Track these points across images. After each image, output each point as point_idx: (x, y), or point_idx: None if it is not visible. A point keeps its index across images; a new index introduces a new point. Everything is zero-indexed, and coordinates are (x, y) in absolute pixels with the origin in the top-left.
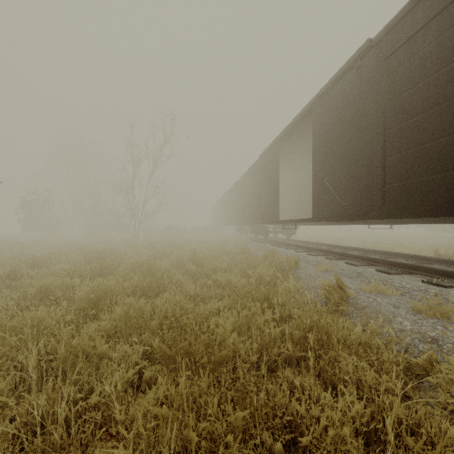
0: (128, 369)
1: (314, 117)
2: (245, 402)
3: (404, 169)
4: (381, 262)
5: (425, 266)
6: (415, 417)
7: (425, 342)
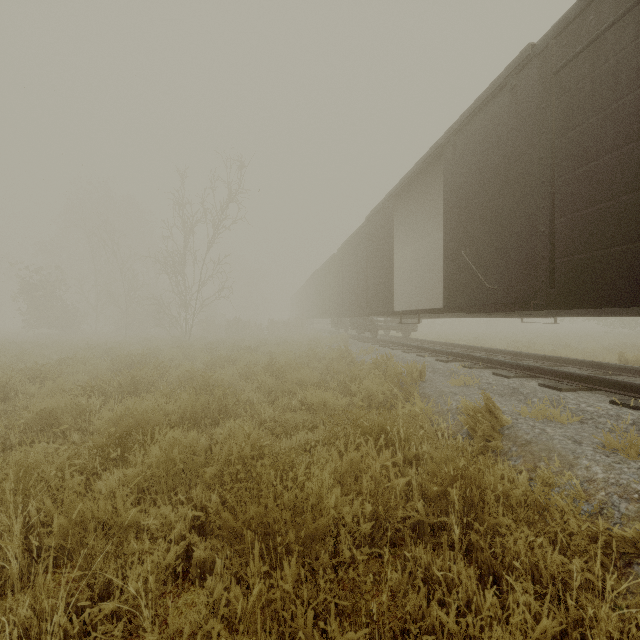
0: (168, 547)
1: (446, 161)
2: (357, 609)
3: (585, 236)
4: (546, 372)
5: (614, 379)
6: (636, 635)
7: (629, 500)
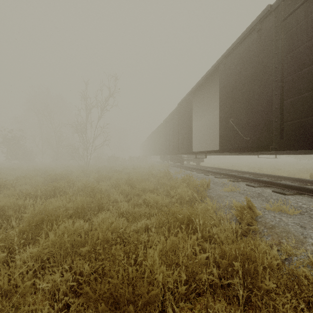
0: (54, 304)
1: (221, 72)
2: None
3: (301, 109)
4: (275, 184)
5: None
6: None
7: None
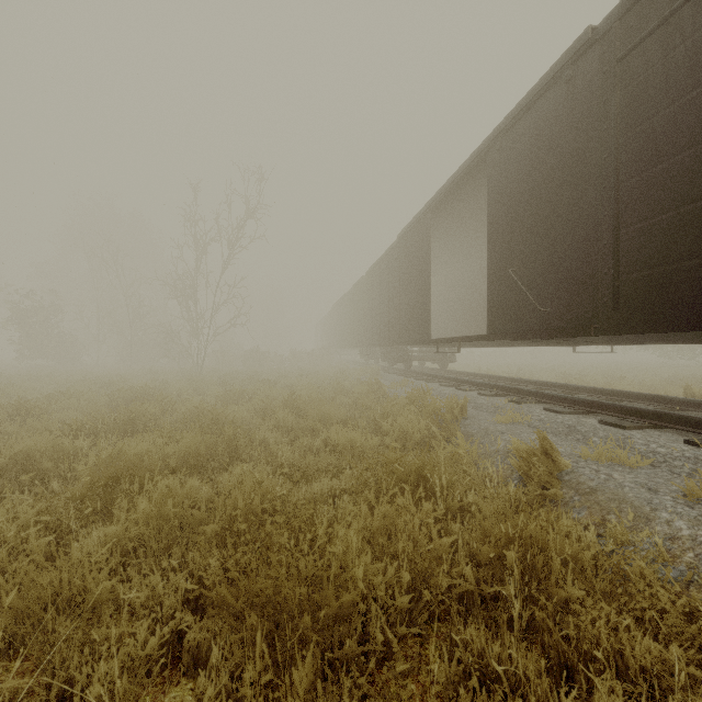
0: (153, 628)
1: (491, 167)
2: None
3: (656, 248)
4: (606, 407)
5: (687, 415)
6: None
7: None
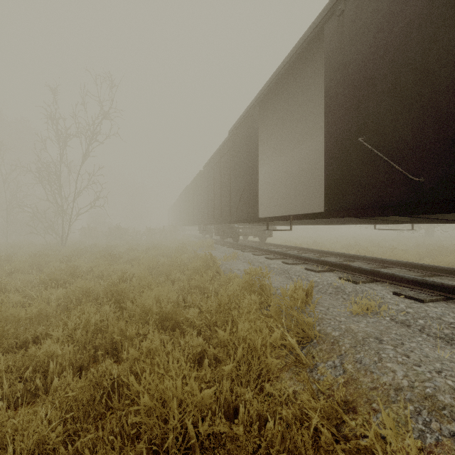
0: None
1: (329, 39)
2: None
3: None
4: None
5: None
6: None
7: None
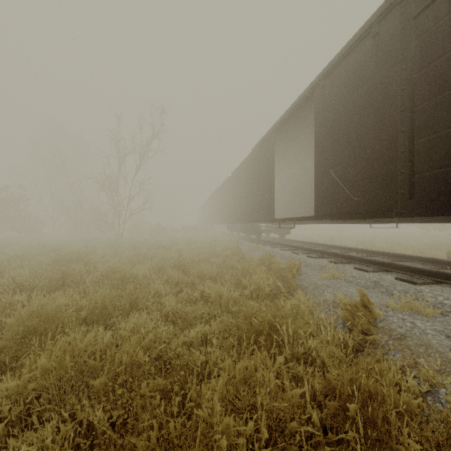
0: None
1: (317, 100)
2: None
3: (443, 153)
4: (399, 267)
5: None
6: None
7: None
